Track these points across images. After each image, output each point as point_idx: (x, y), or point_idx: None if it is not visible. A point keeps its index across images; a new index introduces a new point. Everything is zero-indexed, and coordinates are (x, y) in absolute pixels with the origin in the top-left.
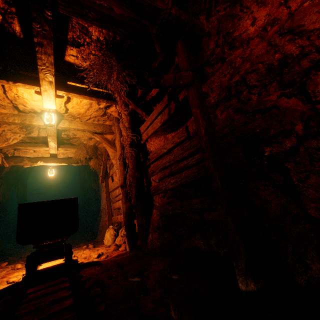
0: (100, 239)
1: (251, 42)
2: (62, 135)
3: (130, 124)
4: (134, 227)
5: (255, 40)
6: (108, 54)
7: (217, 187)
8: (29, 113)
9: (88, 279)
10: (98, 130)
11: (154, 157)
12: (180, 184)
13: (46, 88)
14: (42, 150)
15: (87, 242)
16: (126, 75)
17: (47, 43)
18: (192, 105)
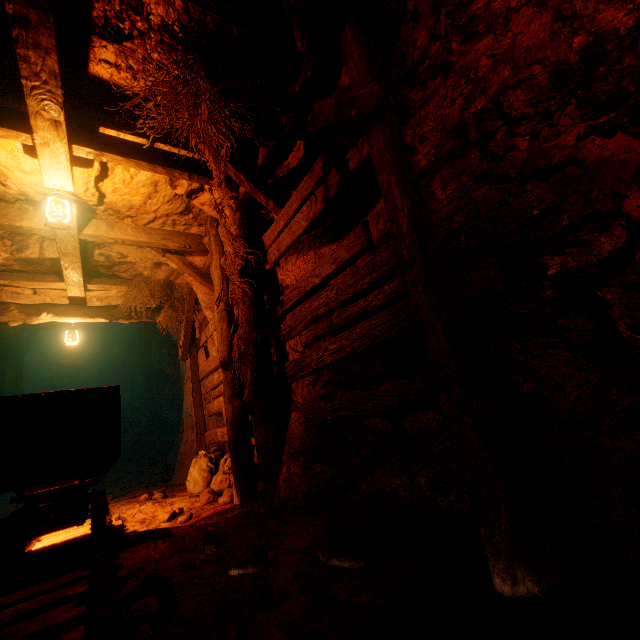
0: (180, 480)
1: (514, 19)
2: (96, 256)
3: (242, 229)
4: (251, 452)
5: (523, 13)
6: (189, 61)
7: (439, 349)
8: (16, 203)
9: (136, 574)
10: (174, 244)
11: (294, 297)
12: (350, 352)
13: (47, 138)
14: (53, 290)
15: (153, 486)
16: (231, 114)
17: (40, 18)
18: (378, 166)
